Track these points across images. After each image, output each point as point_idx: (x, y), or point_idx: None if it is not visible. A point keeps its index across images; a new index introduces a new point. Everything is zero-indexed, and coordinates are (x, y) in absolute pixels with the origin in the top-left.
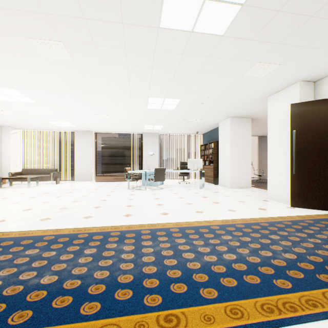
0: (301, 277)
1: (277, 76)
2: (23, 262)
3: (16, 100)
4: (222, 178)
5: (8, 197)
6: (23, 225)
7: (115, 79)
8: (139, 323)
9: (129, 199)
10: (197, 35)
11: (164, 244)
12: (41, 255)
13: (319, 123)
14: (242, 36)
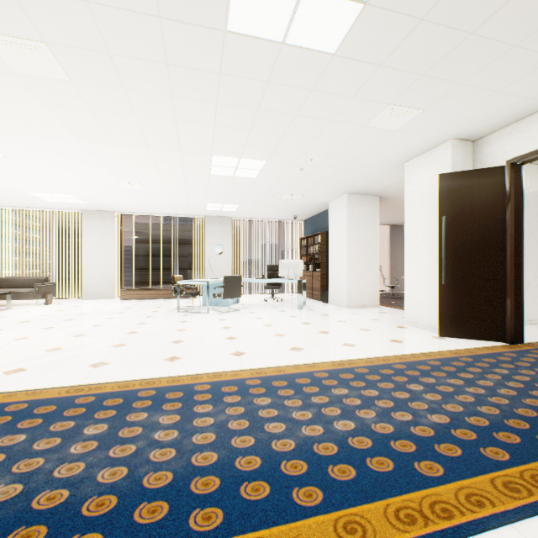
0: (457, 454)
1: (418, 128)
2: None
3: None
4: (335, 291)
5: None
6: None
7: (151, 119)
8: None
9: (178, 330)
10: (292, 49)
11: (234, 408)
12: None
13: (479, 205)
14: (365, 58)
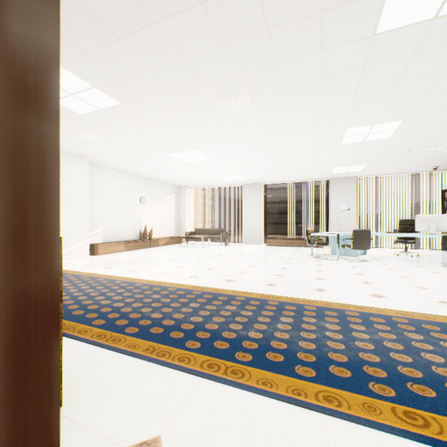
0: None
1: None
2: (227, 315)
3: (196, 160)
4: None
5: (190, 256)
6: (213, 283)
7: (300, 116)
8: (367, 404)
9: (316, 270)
10: (445, 18)
11: (385, 334)
12: (239, 312)
13: None
14: None
